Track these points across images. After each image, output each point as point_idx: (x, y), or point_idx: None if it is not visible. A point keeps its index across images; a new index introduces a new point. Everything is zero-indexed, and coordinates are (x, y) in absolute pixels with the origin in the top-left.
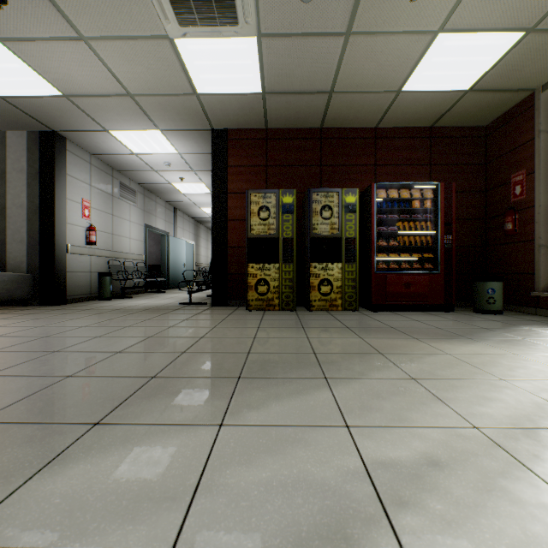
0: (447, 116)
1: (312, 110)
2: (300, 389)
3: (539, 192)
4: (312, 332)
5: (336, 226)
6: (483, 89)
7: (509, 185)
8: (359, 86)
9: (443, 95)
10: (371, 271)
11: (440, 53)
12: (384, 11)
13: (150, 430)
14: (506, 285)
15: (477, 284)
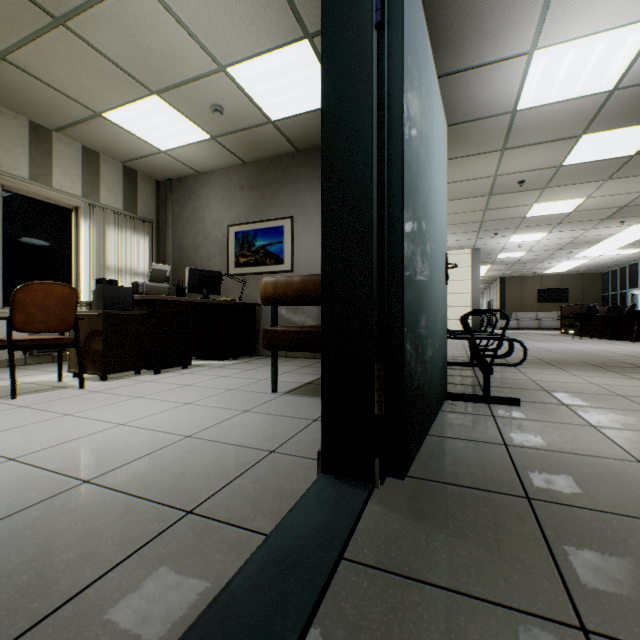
0: None
1: None
2: None
3: None
4: None
5: None
6: None
7: None
8: None
9: None
10: None
11: None
12: None
13: None
14: None
15: None
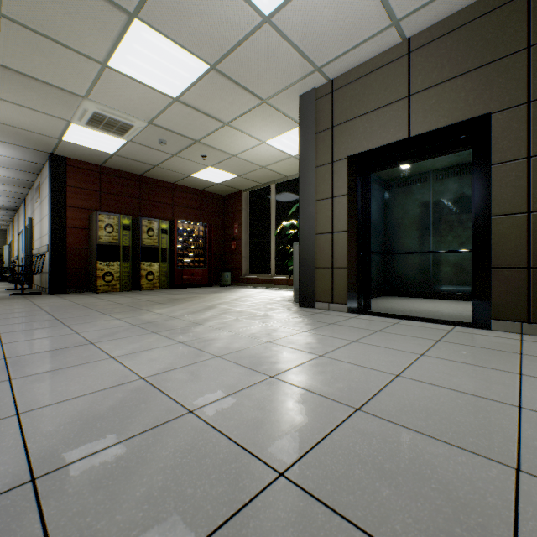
0: (209, 188)
1: (140, 168)
2: (185, 302)
3: (243, 234)
4: (162, 296)
5: (156, 241)
6: (224, 185)
7: (234, 228)
8: (172, 169)
9: (209, 182)
10: (175, 267)
11: (210, 171)
12: (192, 156)
13: (161, 308)
14: (232, 274)
15: (222, 273)
